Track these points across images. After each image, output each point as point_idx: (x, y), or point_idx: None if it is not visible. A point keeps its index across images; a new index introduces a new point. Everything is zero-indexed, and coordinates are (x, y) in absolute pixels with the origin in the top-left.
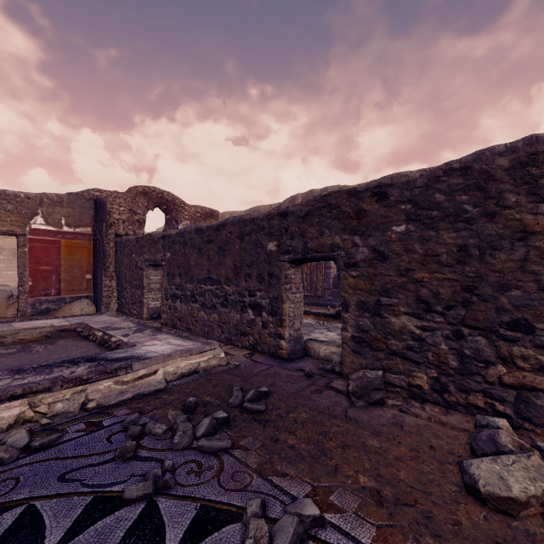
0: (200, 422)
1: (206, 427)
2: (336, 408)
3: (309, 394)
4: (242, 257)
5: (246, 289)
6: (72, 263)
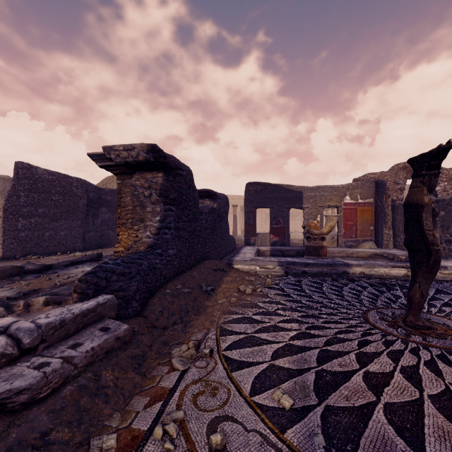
0: None
1: None
2: None
3: None
4: None
5: None
6: (362, 220)
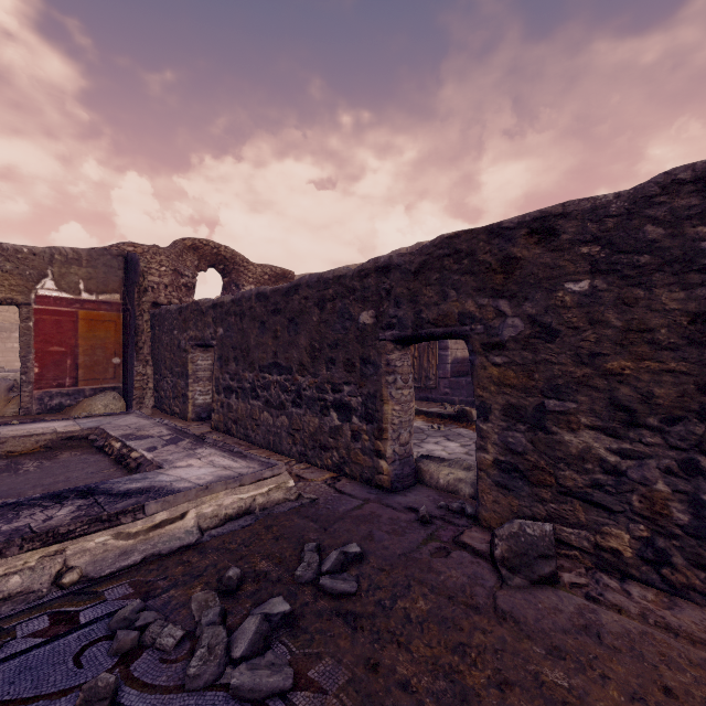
0: (241, 623)
1: (250, 639)
2: (475, 589)
3: (428, 559)
4: (322, 333)
5: (329, 381)
6: (94, 342)
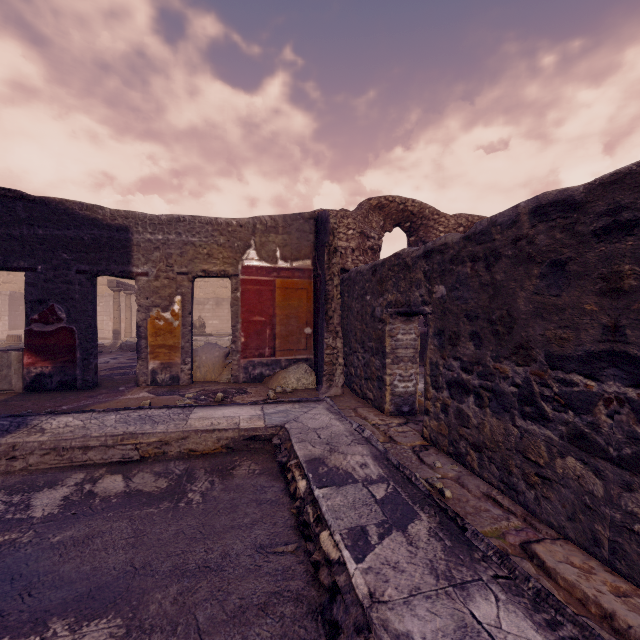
0: None
1: None
2: None
3: None
4: None
5: None
6: (288, 311)
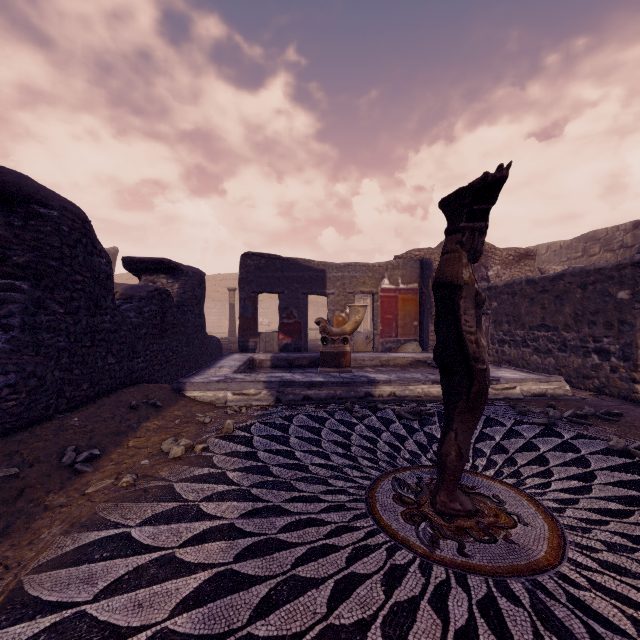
0: (563, 413)
1: (571, 413)
2: None
3: None
4: (584, 305)
5: (590, 335)
6: (405, 312)
